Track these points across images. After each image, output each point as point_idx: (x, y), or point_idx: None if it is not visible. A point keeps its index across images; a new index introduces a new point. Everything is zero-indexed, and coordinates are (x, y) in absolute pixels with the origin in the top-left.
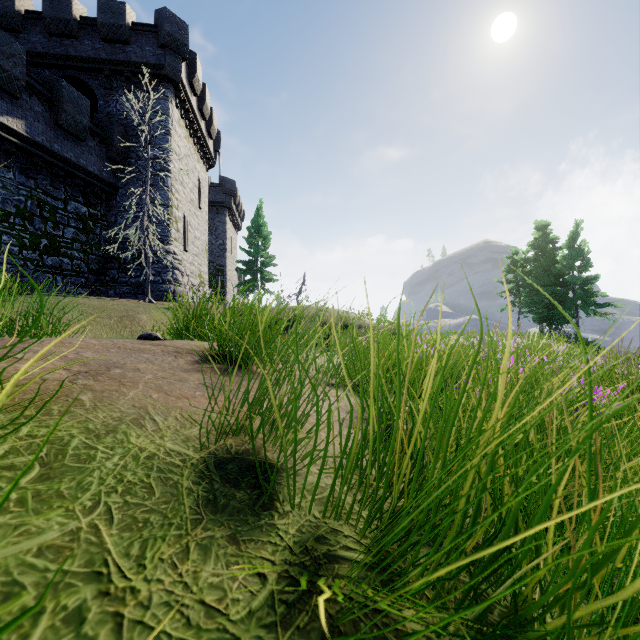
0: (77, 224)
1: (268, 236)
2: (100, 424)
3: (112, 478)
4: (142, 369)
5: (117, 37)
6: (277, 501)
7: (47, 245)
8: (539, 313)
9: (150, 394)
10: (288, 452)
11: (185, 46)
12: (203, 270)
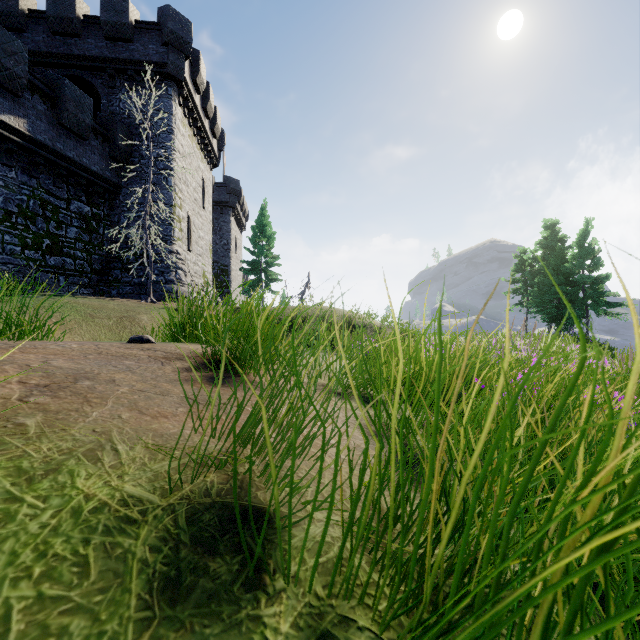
0: (80, 224)
1: (272, 236)
2: (40, 460)
3: (31, 550)
4: (118, 380)
5: (120, 35)
6: (266, 572)
7: (50, 245)
8: (548, 313)
9: (119, 413)
10: (285, 489)
11: (188, 44)
12: (207, 270)
